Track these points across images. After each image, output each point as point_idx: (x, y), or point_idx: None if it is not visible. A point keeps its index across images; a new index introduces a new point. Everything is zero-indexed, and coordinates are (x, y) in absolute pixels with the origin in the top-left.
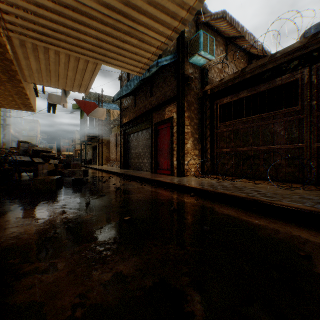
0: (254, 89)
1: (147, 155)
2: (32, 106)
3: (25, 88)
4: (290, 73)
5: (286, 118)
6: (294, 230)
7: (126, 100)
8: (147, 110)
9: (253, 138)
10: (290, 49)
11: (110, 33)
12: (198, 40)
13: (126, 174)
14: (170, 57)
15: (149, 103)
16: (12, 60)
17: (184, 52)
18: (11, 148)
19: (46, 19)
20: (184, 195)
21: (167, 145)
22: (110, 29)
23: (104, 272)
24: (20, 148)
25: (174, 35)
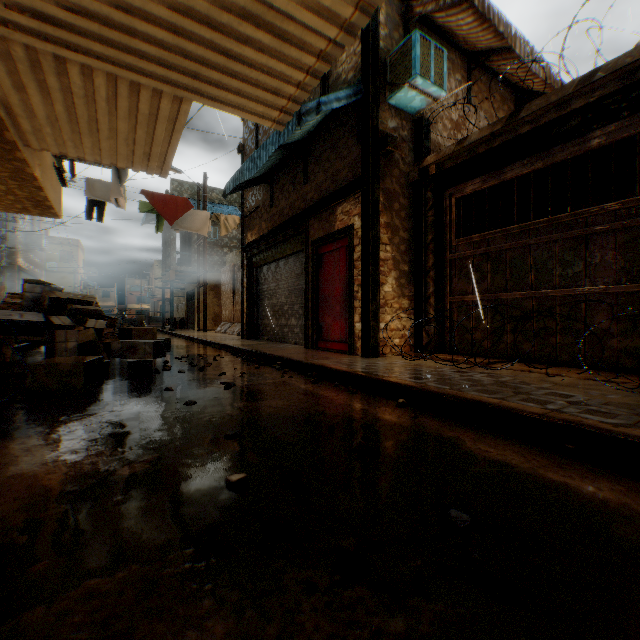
0: (539, 158)
1: (297, 309)
2: (51, 206)
3: (30, 162)
4: (630, 116)
5: (618, 222)
6: None
7: (254, 194)
8: (296, 214)
9: (536, 271)
10: (632, 59)
11: (206, 17)
12: (410, 54)
13: (252, 351)
14: (348, 92)
15: (302, 198)
16: None
17: (379, 82)
18: (10, 296)
19: None
20: (382, 404)
21: (341, 287)
22: (204, 4)
23: None
24: (25, 294)
25: (358, 19)
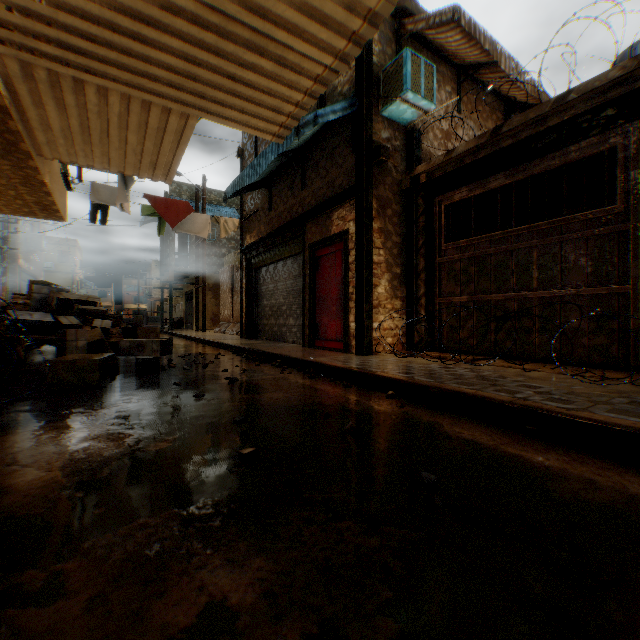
0: (520, 170)
1: (294, 310)
2: (58, 210)
3: (41, 170)
4: (599, 134)
5: (589, 230)
6: (631, 481)
7: (253, 197)
8: (294, 218)
9: (517, 274)
10: (600, 83)
11: (214, 47)
12: (402, 70)
13: (252, 350)
14: (343, 105)
15: (299, 203)
16: (9, 108)
17: (372, 96)
18: (16, 296)
19: (75, 13)
20: (374, 396)
21: (337, 289)
22: (213, 36)
23: (181, 601)
24: (33, 295)
25: (351, 50)
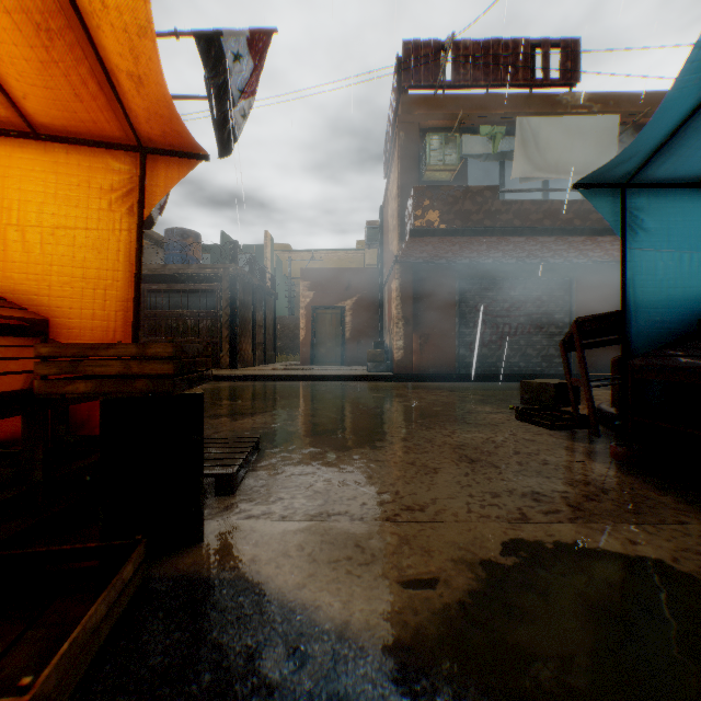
0: None
1: None
2: None
3: None
4: None
5: None
6: None
7: None
8: None
9: None
10: None
11: None
12: None
13: None
14: None
15: None
16: None
17: None
18: None
19: None
20: None
21: None
22: None
23: None
24: None
25: None
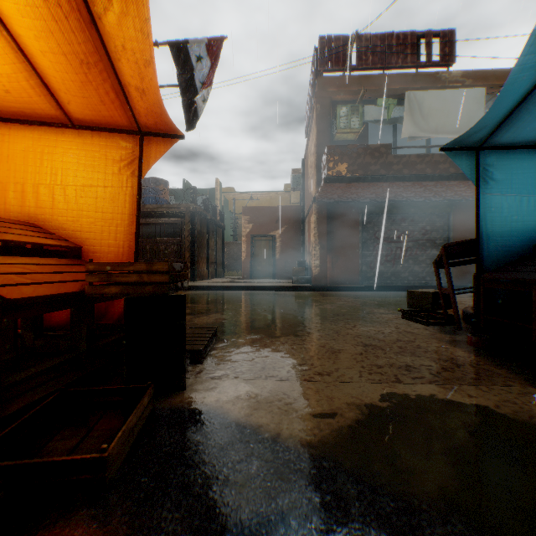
0: None
1: None
2: None
3: None
4: None
5: None
6: None
7: None
8: None
9: None
10: None
11: None
12: None
13: None
14: None
15: None
16: None
17: None
18: None
19: None
20: None
21: None
22: None
23: None
24: None
25: None
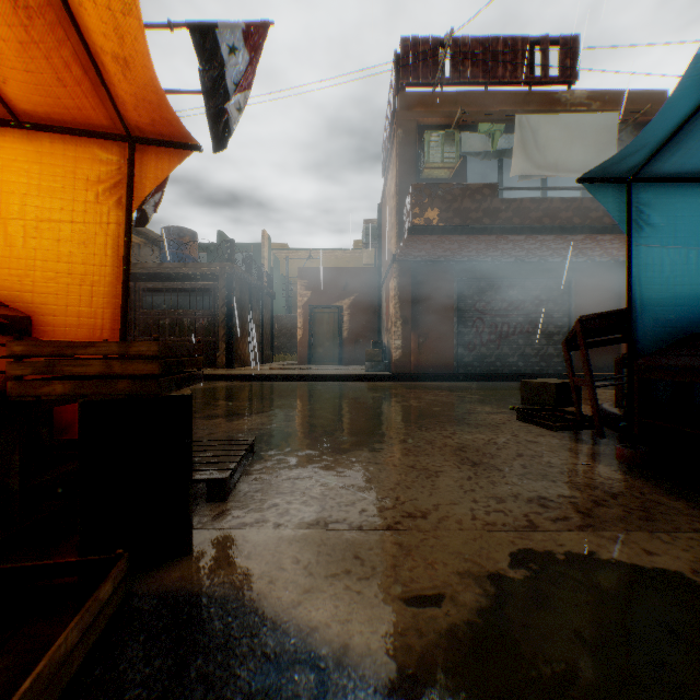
0: None
1: None
2: None
3: None
4: None
5: None
6: None
7: None
8: None
9: None
10: None
11: None
12: None
13: None
14: None
15: None
16: None
17: None
18: None
19: None
20: None
21: None
22: None
23: None
24: None
25: None
